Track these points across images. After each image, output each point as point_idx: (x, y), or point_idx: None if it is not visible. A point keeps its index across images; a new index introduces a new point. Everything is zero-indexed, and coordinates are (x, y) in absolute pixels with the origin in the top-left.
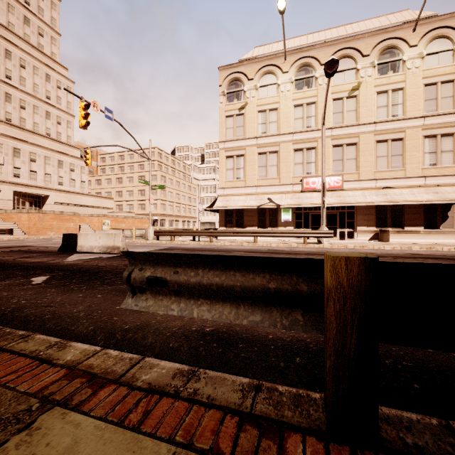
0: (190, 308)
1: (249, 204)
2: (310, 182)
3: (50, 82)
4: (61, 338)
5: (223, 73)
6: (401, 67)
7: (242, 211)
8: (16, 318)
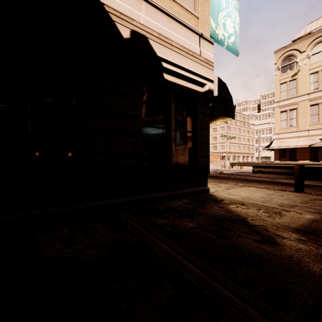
0: (267, 176)
1: (301, 144)
2: None
3: None
4: None
5: (278, 54)
6: None
7: (295, 149)
8: None
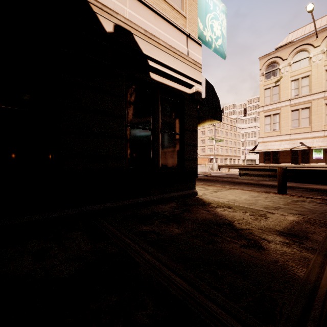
0: (253, 178)
1: (283, 147)
2: None
3: None
4: None
5: (262, 61)
6: None
7: (278, 152)
8: None
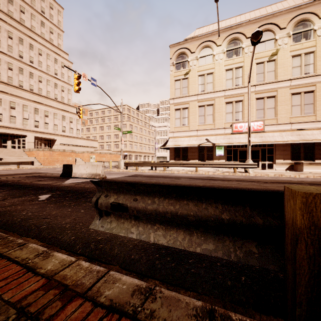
0: (147, 232)
1: (192, 143)
2: (238, 126)
3: (57, 64)
4: (51, 244)
5: (173, 49)
6: (312, 35)
7: (187, 148)
8: (22, 227)
